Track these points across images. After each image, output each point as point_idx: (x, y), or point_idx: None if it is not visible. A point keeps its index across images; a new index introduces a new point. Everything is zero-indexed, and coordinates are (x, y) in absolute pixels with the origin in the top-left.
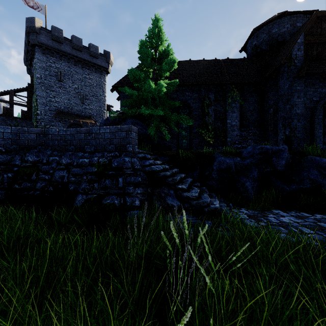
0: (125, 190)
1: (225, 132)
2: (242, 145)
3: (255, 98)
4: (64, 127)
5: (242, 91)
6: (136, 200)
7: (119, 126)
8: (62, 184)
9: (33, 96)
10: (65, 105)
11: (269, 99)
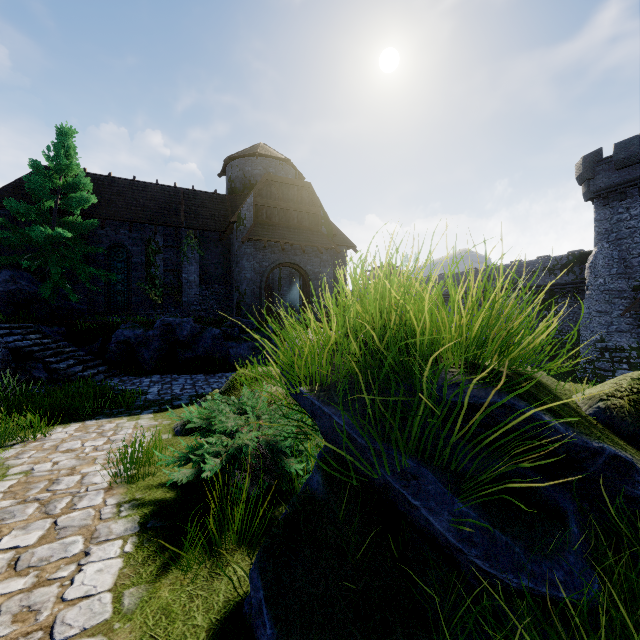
0: None
1: (181, 289)
2: (203, 307)
3: (220, 249)
4: None
5: (203, 239)
6: None
7: None
8: None
9: None
10: None
11: (233, 254)
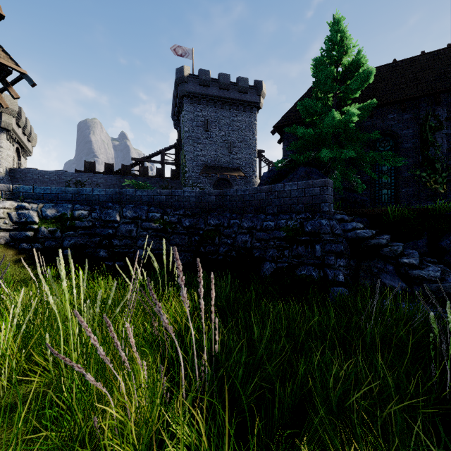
0: (323, 261)
1: None
2: None
3: None
4: (211, 183)
5: None
6: (340, 274)
7: (311, 181)
8: (245, 249)
9: (182, 152)
10: (212, 157)
11: None
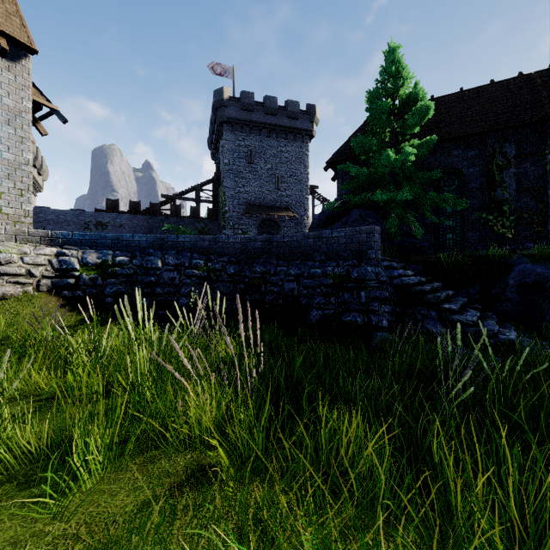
0: (368, 307)
1: (544, 214)
2: None
3: None
4: (255, 225)
5: None
6: (383, 320)
7: (358, 228)
8: (292, 297)
9: (221, 189)
10: (257, 194)
11: None
